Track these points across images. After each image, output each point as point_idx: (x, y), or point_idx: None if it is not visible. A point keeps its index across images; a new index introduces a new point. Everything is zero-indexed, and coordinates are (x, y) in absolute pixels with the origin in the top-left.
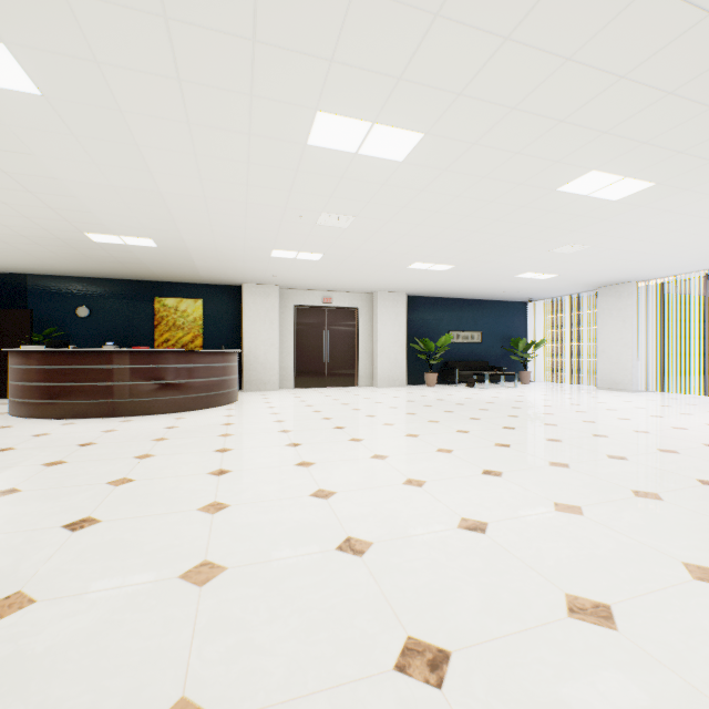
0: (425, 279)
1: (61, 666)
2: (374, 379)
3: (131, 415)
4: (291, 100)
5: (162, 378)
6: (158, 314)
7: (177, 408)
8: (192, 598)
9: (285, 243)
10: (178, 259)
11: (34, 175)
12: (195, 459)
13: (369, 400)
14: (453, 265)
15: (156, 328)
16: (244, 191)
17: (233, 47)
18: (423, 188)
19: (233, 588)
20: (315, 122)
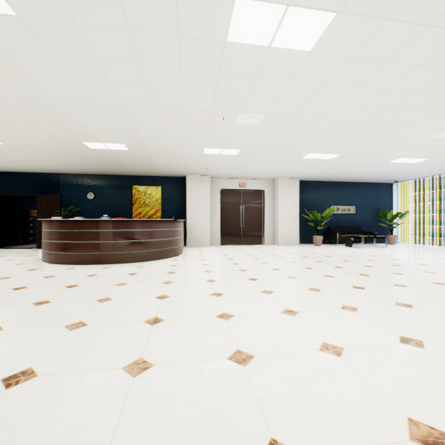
0: (315, 167)
1: None
2: (276, 239)
3: (110, 263)
4: None
5: (130, 238)
6: (134, 196)
7: (140, 258)
8: None
9: (212, 142)
10: (143, 159)
11: (38, 97)
12: (139, 304)
13: (273, 255)
14: (339, 154)
15: (133, 205)
16: (179, 97)
17: None
18: (326, 80)
19: None
20: (233, 13)
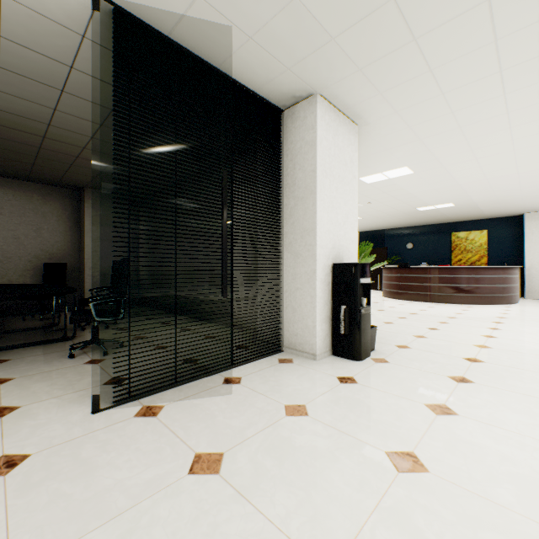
0: None
1: (440, 346)
2: None
3: (439, 302)
4: (538, 132)
5: (457, 283)
6: (453, 243)
7: (467, 301)
8: (477, 349)
9: None
10: (467, 209)
11: (402, 194)
12: (479, 322)
13: None
14: None
15: (451, 252)
16: (513, 169)
17: (498, 133)
18: None
19: (493, 351)
20: None
